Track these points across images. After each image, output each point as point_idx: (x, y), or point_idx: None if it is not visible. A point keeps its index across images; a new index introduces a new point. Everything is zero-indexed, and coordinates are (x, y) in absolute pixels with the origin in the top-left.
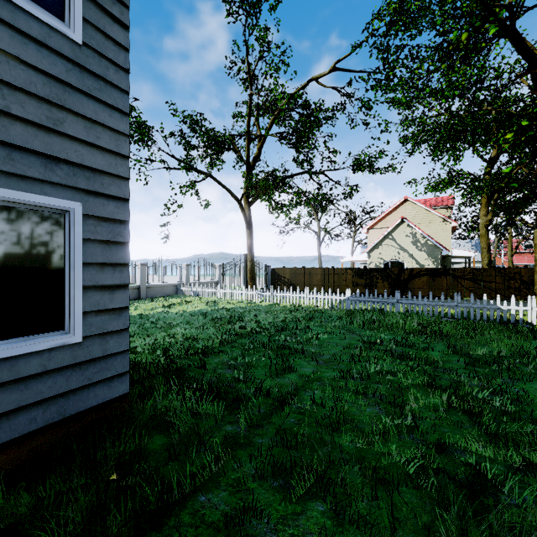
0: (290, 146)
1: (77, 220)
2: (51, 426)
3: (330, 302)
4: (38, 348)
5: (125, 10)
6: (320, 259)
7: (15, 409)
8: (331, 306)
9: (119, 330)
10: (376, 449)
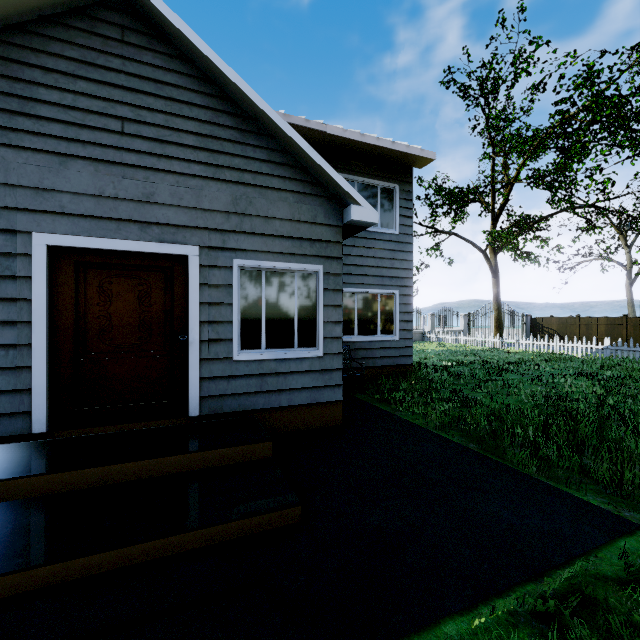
0: (543, 188)
1: (397, 297)
2: (391, 366)
3: (584, 351)
4: (388, 339)
5: (411, 211)
6: (632, 305)
7: (383, 357)
8: (592, 357)
9: (409, 338)
10: (522, 392)
